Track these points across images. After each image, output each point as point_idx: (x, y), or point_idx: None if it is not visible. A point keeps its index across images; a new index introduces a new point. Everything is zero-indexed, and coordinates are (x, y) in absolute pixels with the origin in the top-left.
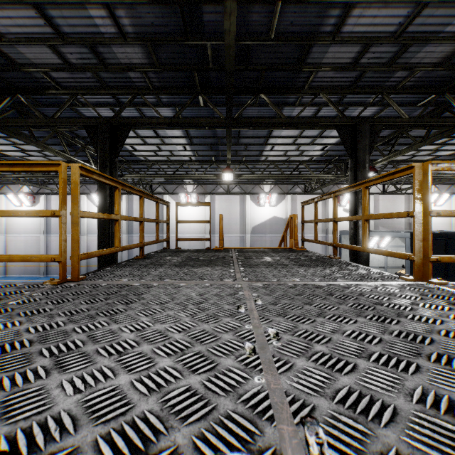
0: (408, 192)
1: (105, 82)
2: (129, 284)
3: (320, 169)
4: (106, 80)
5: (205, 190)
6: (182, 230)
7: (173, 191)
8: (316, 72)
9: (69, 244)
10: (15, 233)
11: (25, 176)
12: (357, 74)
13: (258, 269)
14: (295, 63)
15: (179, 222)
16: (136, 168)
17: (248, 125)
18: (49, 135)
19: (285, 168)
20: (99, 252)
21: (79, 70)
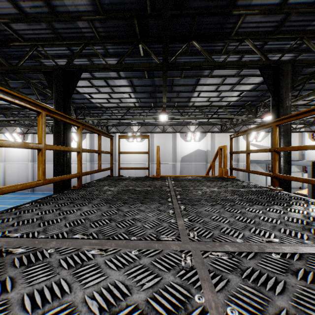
0: (301, 130)
1: (59, 34)
2: (8, 251)
3: (234, 113)
4: (59, 31)
5: (147, 130)
6: (129, 159)
7: (123, 131)
8: (244, 16)
9: (48, 169)
10: (11, 161)
11: (13, 119)
12: (282, 18)
13: (202, 208)
14: (226, 7)
15: (121, 152)
16: (95, 113)
17: (181, 68)
18: (23, 85)
19: (207, 112)
20: (1, 190)
21: (34, 20)
